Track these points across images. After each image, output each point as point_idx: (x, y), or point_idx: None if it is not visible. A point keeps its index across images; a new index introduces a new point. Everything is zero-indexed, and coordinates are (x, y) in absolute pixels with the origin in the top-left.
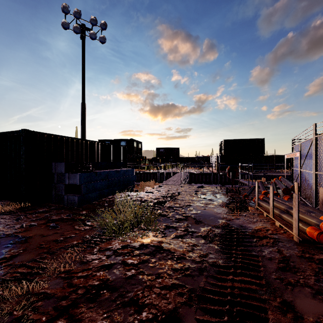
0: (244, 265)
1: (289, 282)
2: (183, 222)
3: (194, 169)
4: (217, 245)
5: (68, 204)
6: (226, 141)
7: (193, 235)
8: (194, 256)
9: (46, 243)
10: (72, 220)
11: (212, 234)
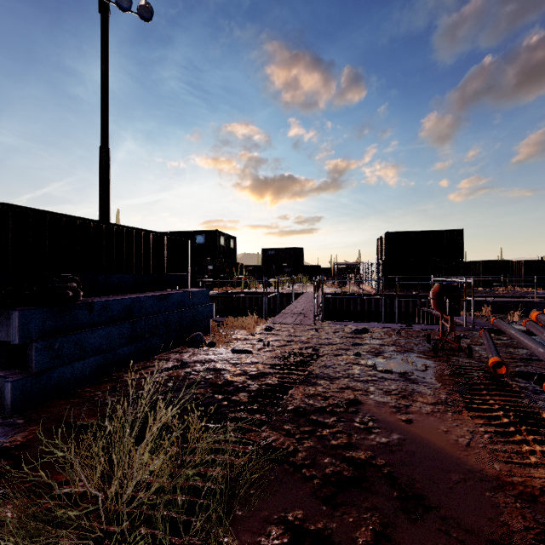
0: None
1: None
2: (356, 505)
3: (331, 287)
4: None
5: None
6: (392, 234)
7: None
8: None
9: None
10: None
11: None
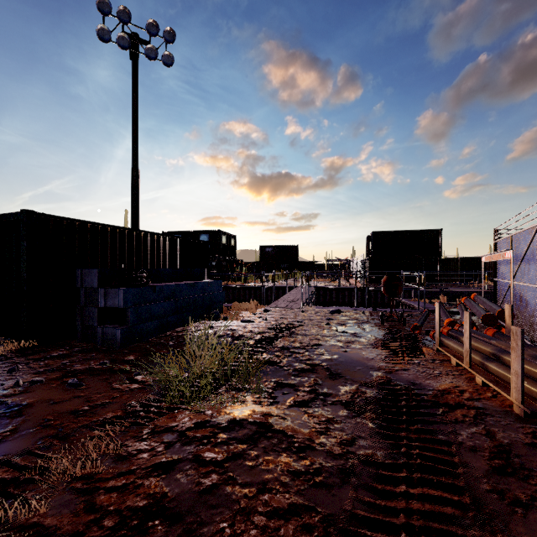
0: (425, 462)
1: (516, 500)
2: (308, 376)
3: (324, 282)
4: (371, 420)
5: (105, 343)
6: (378, 233)
7: (326, 401)
8: (329, 443)
9: (57, 417)
10: (110, 373)
11: (361, 400)
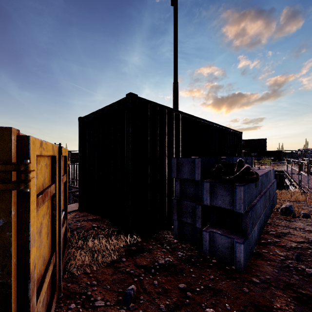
0: None
1: None
2: None
3: None
4: None
5: (212, 252)
6: None
7: None
8: None
9: None
10: None
11: None
